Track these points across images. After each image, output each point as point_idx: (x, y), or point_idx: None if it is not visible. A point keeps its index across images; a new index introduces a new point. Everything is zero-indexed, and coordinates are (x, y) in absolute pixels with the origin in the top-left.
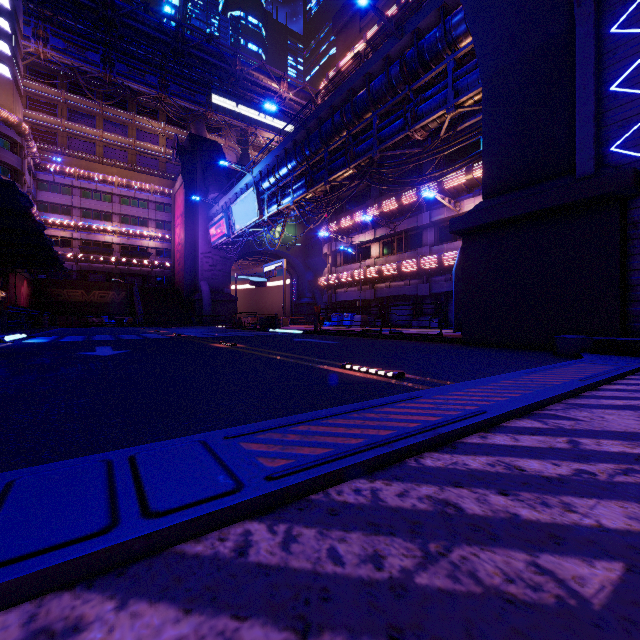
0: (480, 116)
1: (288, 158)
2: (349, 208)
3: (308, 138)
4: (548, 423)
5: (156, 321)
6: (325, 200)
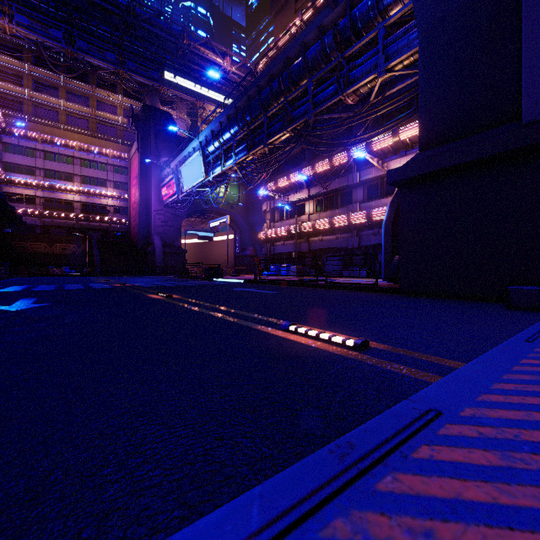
0: (407, 81)
1: (231, 123)
2: (286, 170)
3: (249, 105)
4: None
5: (112, 271)
6: (264, 161)
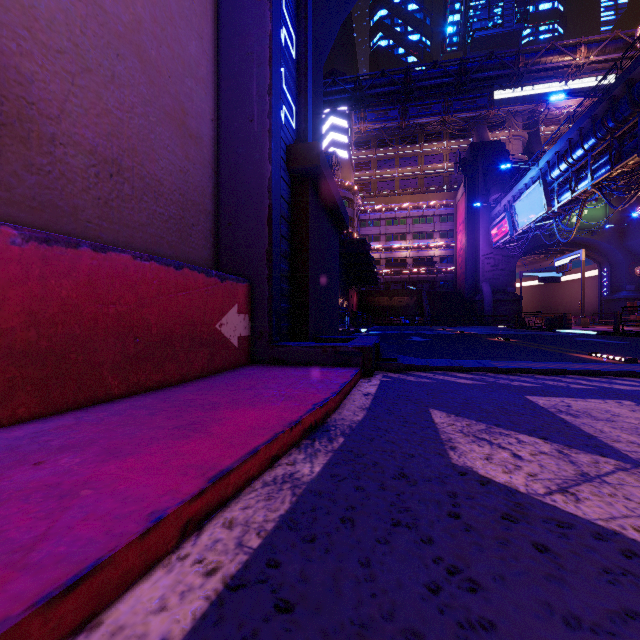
0: None
1: (584, 138)
2: None
3: (611, 108)
4: None
5: (440, 321)
6: (639, 174)
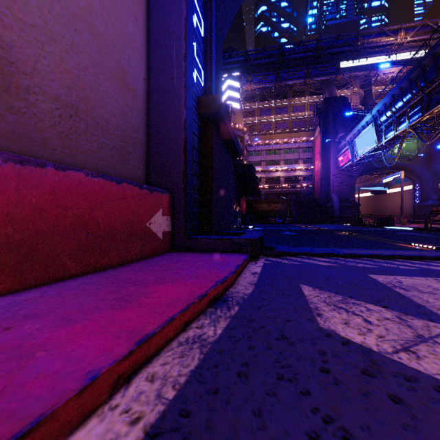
0: None
1: (403, 94)
2: None
3: (422, 73)
4: None
5: (303, 220)
6: None
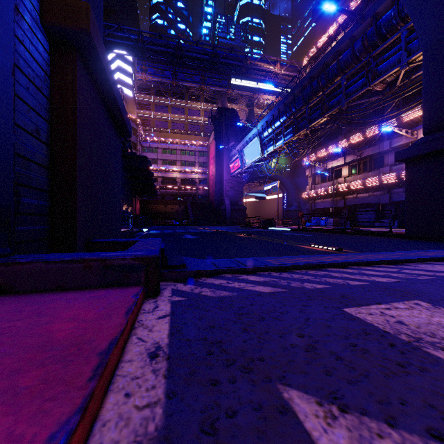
0: None
1: (280, 115)
2: (325, 143)
3: (294, 100)
4: (398, 266)
5: (200, 222)
6: (306, 140)
